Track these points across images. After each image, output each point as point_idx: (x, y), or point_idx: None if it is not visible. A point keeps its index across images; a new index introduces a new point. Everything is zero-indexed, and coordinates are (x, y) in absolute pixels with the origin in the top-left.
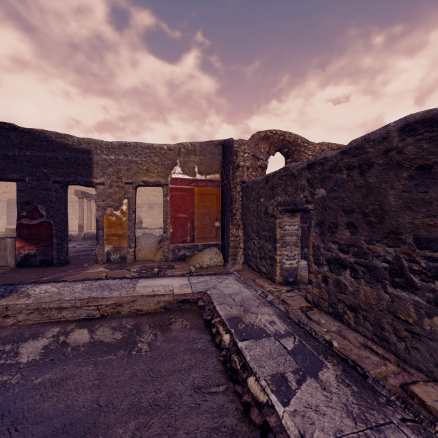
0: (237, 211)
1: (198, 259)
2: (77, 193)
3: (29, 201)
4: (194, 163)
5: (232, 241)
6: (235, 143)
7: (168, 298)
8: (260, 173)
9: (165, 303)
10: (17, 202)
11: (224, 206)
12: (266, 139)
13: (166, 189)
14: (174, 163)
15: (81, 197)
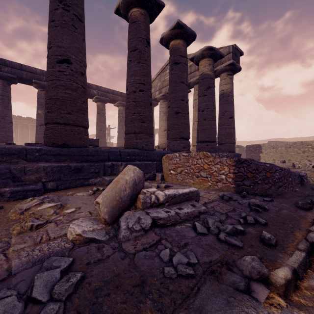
0: None
1: None
2: None
3: None
4: None
5: None
6: None
7: None
8: None
9: None
10: None
11: None
12: None
13: None
14: None
15: None
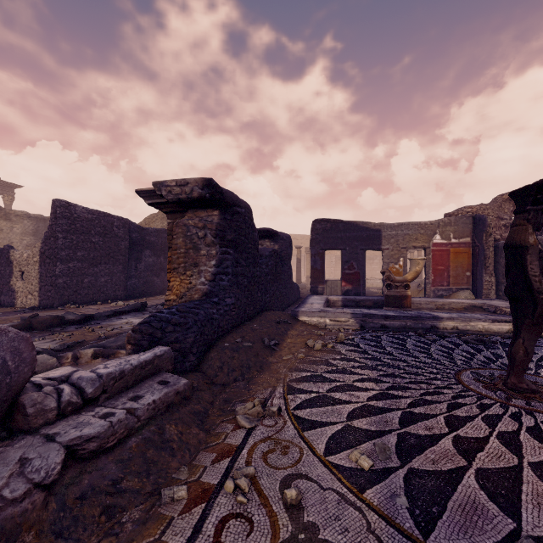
0: (490, 265)
1: (455, 297)
2: (306, 250)
3: (347, 260)
4: (449, 232)
5: (485, 285)
6: (488, 218)
7: (466, 304)
8: (503, 231)
9: (465, 306)
10: (342, 261)
11: (476, 261)
12: (510, 200)
13: (428, 251)
14: (434, 232)
15: (308, 253)
